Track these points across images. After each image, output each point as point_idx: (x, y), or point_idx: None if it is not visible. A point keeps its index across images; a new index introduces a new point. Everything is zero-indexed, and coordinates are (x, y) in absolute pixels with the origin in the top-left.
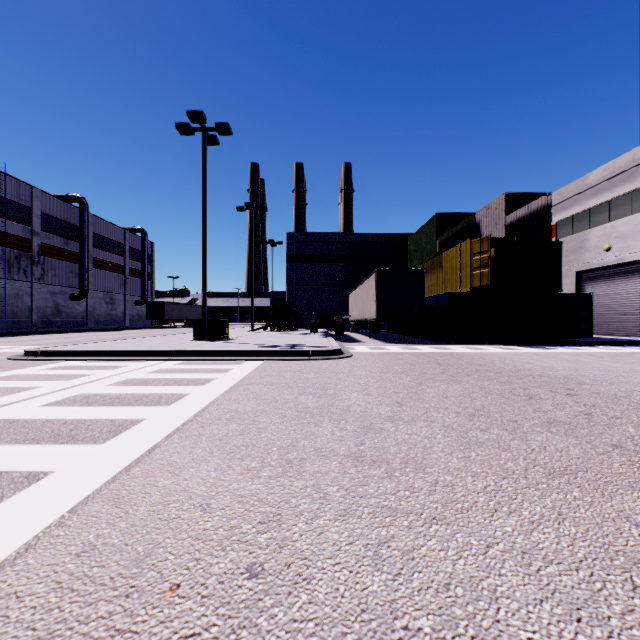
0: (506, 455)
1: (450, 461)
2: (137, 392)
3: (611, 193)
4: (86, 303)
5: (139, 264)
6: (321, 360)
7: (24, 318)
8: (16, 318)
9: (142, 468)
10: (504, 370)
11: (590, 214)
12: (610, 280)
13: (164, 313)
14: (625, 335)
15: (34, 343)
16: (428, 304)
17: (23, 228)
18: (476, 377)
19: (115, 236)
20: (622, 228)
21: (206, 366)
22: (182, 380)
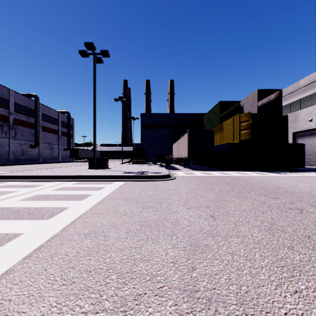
0: None
1: (286, 300)
2: (35, 206)
3: (312, 90)
4: (38, 149)
5: (66, 129)
6: (158, 181)
7: (5, 157)
8: (1, 157)
9: None
10: (268, 188)
11: (300, 102)
12: (312, 137)
13: (78, 154)
14: None
15: (3, 170)
16: (215, 149)
17: (4, 110)
18: (254, 193)
19: (53, 115)
20: None
21: (90, 185)
22: (70, 196)
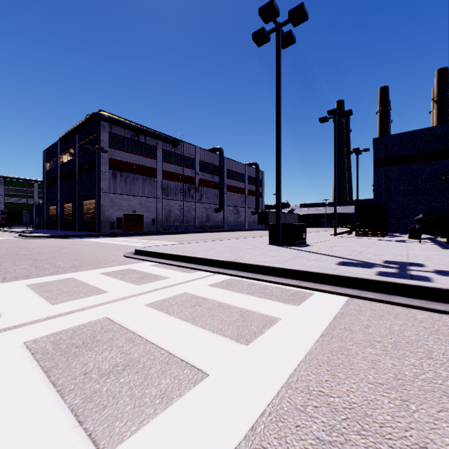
0: None
1: None
2: None
3: None
4: (223, 214)
5: (254, 187)
6: None
7: (192, 223)
8: (188, 223)
9: None
10: None
11: None
12: None
13: (268, 219)
14: None
15: (175, 240)
16: None
17: (191, 171)
18: None
19: (239, 170)
20: None
21: (241, 298)
22: (135, 360)
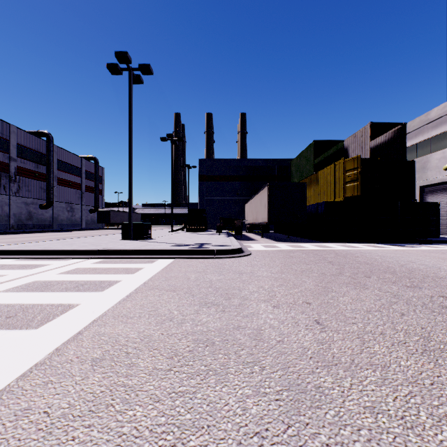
0: None
1: None
2: (22, 302)
3: None
4: (52, 211)
5: (92, 183)
6: (224, 258)
7: (4, 222)
8: None
9: None
10: (396, 270)
11: (431, 142)
12: None
13: (110, 218)
14: None
15: None
16: (308, 211)
17: (3, 155)
18: (377, 279)
19: (74, 162)
20: None
21: (120, 265)
22: (85, 283)
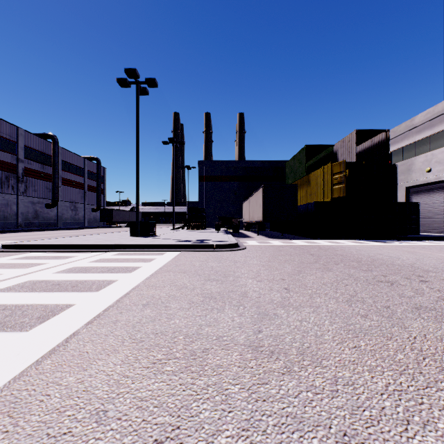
0: (393, 344)
1: (343, 352)
2: (76, 279)
3: (431, 130)
4: (57, 210)
5: (95, 182)
6: (223, 251)
7: (12, 220)
8: (6, 220)
9: (53, 361)
10: (362, 260)
11: (416, 146)
12: (430, 193)
13: (112, 217)
14: (442, 232)
15: (15, 238)
16: (300, 210)
17: (11, 156)
18: (343, 265)
19: (78, 163)
20: (439, 155)
21: (136, 256)
22: (114, 268)
